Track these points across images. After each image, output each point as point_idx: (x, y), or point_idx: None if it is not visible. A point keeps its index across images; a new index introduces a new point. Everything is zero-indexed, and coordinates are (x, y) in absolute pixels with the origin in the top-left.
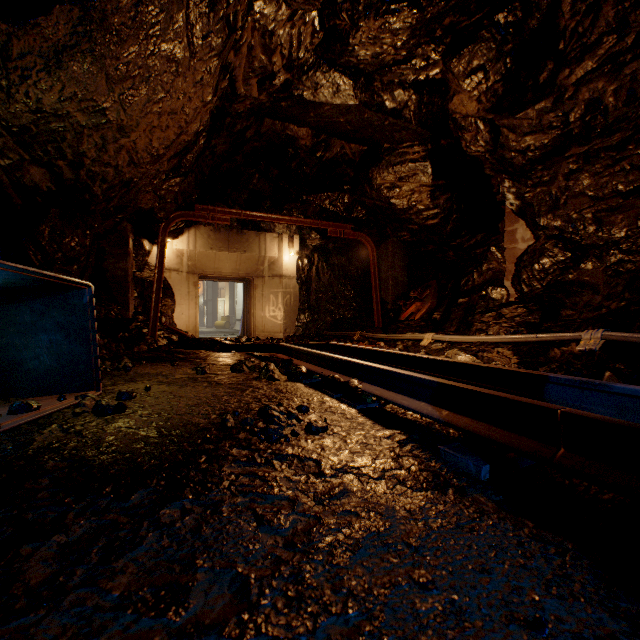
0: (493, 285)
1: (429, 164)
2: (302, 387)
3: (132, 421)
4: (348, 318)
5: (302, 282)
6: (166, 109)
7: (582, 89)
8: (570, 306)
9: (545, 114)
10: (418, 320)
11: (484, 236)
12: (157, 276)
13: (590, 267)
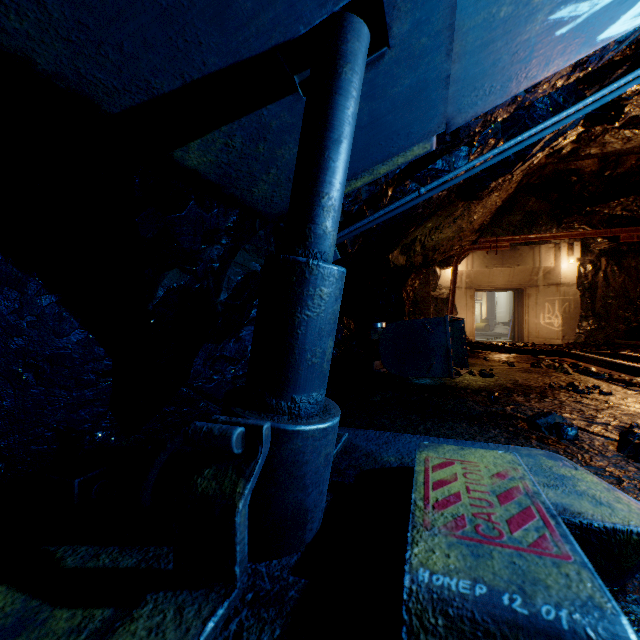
0: None
1: None
2: (592, 379)
3: (500, 380)
4: None
5: (584, 289)
6: (487, 211)
7: None
8: None
9: None
10: None
11: None
12: (450, 296)
13: None
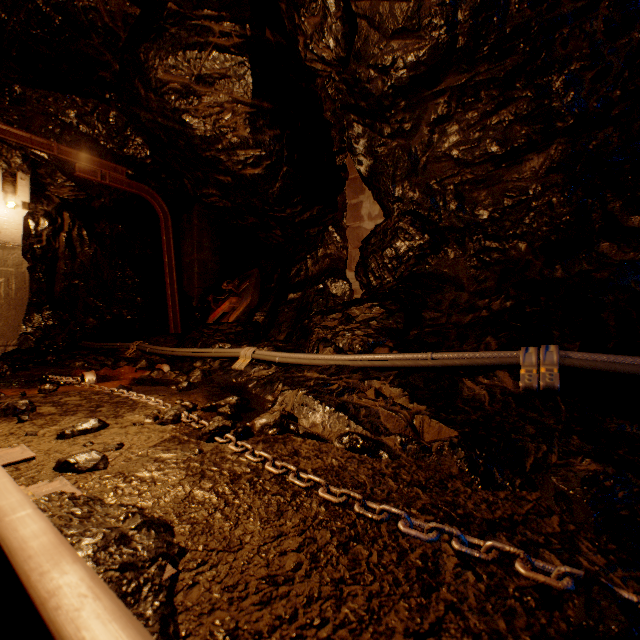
0: (333, 276)
1: (248, 62)
2: None
3: None
4: (129, 320)
5: (36, 257)
6: None
7: None
8: (433, 306)
9: None
10: (233, 323)
11: (321, 210)
12: None
13: (451, 256)
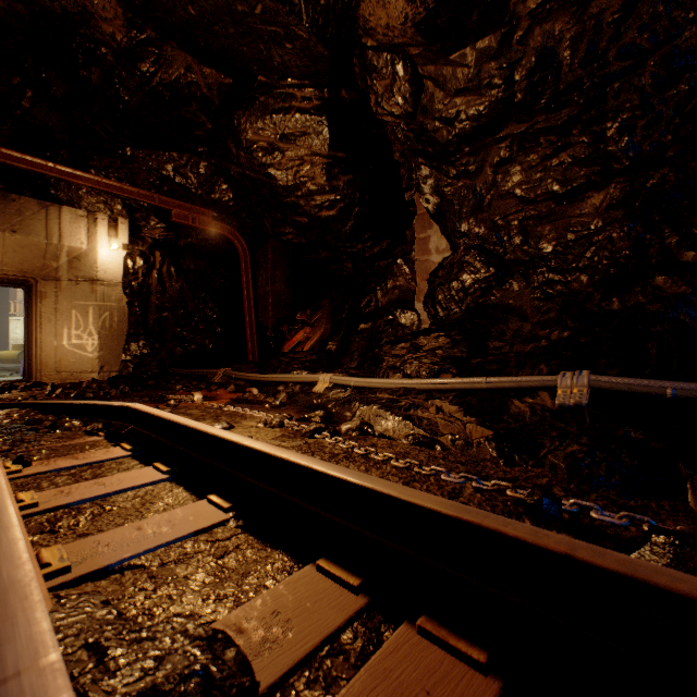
0: (402, 307)
1: (326, 121)
2: None
3: None
4: (210, 348)
5: (133, 292)
6: None
7: (535, 30)
8: (497, 336)
9: (487, 61)
10: (308, 352)
11: (390, 244)
12: None
13: (516, 288)
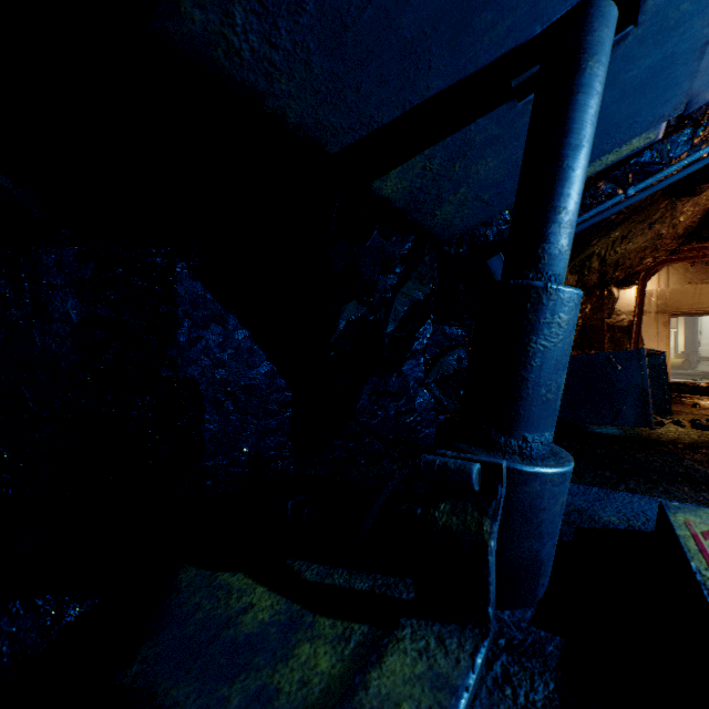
0: None
1: None
2: None
3: None
4: None
5: None
6: (700, 209)
7: None
8: None
9: None
10: None
11: None
12: (635, 323)
13: None
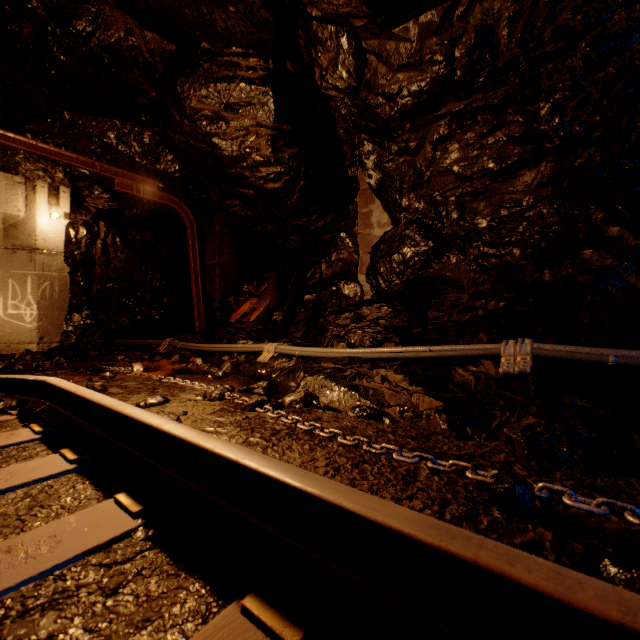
0: (346, 279)
1: (271, 91)
2: None
3: None
4: (157, 319)
5: (76, 262)
6: None
7: (476, 7)
8: (436, 306)
9: (429, 37)
10: (254, 322)
11: (334, 218)
12: None
13: (453, 260)
